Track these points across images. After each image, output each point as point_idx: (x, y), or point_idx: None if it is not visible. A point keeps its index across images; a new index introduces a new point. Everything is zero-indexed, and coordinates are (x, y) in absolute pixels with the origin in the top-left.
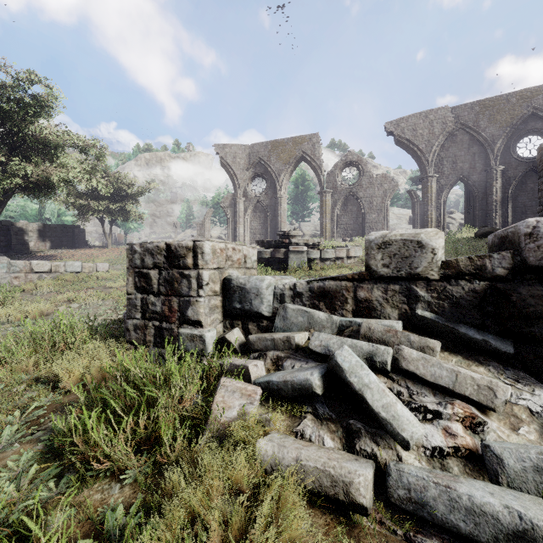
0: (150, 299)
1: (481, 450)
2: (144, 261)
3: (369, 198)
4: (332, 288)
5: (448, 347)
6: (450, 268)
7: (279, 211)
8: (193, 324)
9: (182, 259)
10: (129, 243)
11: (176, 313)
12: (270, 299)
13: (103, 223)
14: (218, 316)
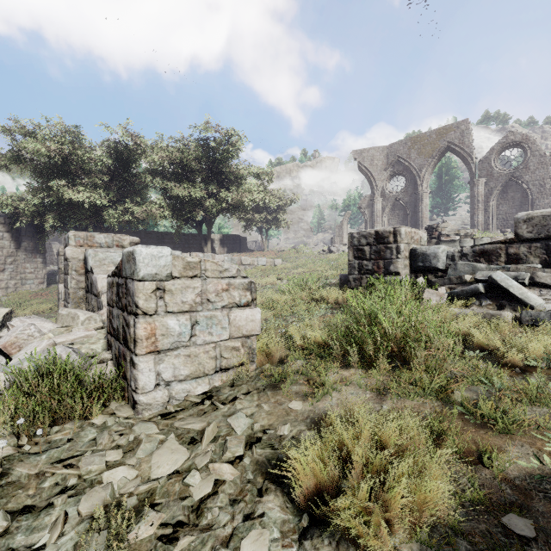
0: (364, 263)
1: None
2: (360, 242)
3: (539, 181)
4: (489, 249)
5: None
6: None
7: (420, 207)
8: (394, 274)
9: (386, 238)
10: (350, 233)
11: (382, 269)
12: (444, 259)
13: (261, 231)
14: (407, 271)
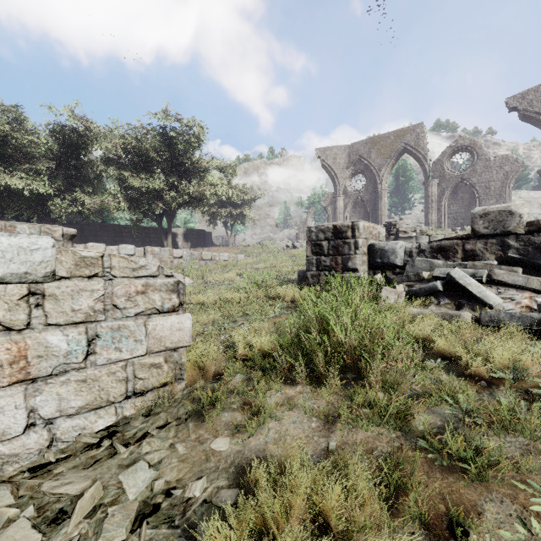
0: (322, 259)
1: (536, 308)
2: (318, 237)
3: (485, 184)
4: (446, 244)
5: (530, 273)
6: (533, 226)
7: (379, 205)
8: (352, 271)
9: (344, 233)
10: (308, 227)
11: (340, 265)
12: (402, 255)
13: (226, 226)
14: (366, 267)
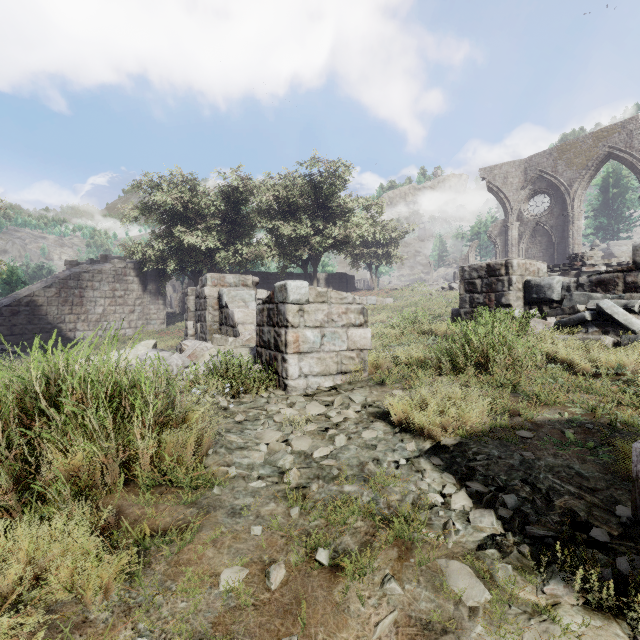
0: (475, 296)
1: None
2: (471, 275)
3: None
4: (606, 278)
5: None
6: None
7: (570, 231)
8: (505, 306)
9: (498, 271)
10: (461, 267)
11: (494, 302)
12: (559, 289)
13: (370, 268)
14: (520, 303)
